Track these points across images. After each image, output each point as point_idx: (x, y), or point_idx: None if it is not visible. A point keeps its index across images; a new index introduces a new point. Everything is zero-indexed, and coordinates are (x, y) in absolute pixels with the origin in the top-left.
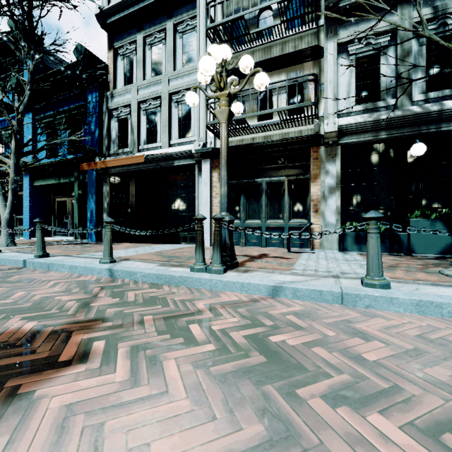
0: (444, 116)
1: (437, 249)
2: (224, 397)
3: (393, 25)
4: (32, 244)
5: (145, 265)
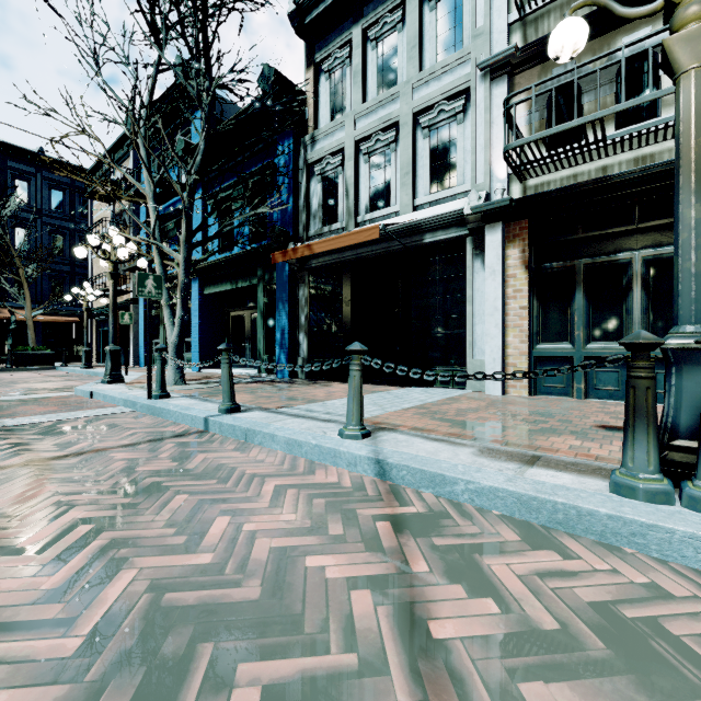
0: None
1: None
2: None
3: None
4: (205, 380)
5: (444, 450)
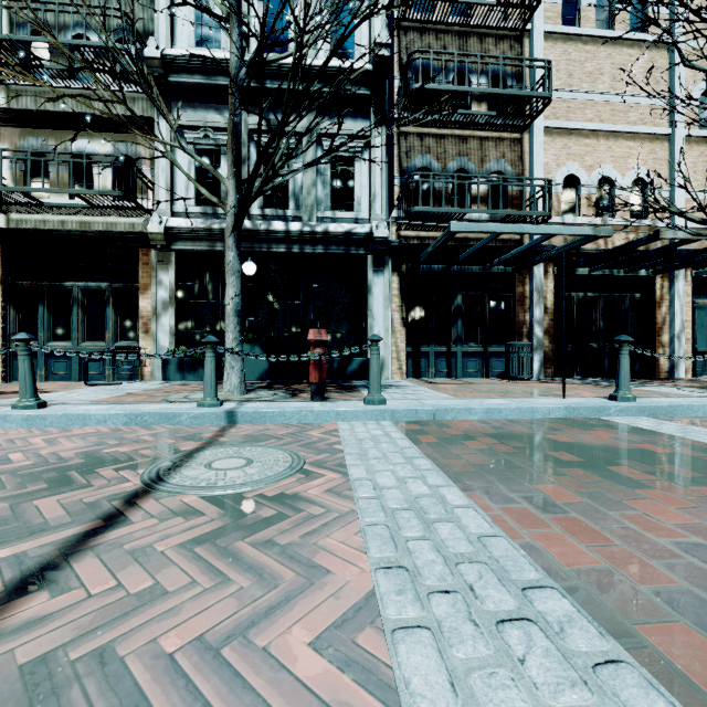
0: (272, 237)
1: (256, 375)
2: None
3: None
4: None
5: None
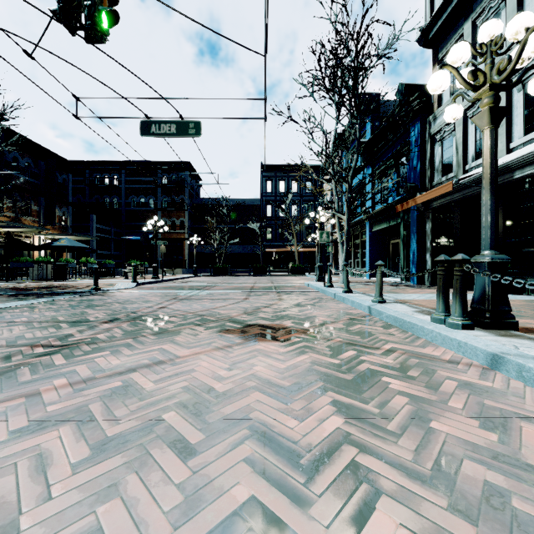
0: None
1: None
2: (298, 374)
3: None
4: (362, 283)
5: (403, 308)
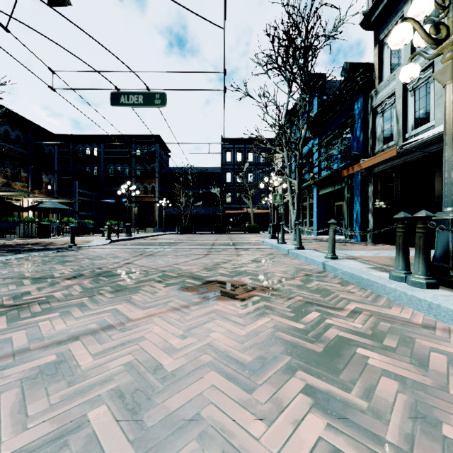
0: None
1: None
2: (260, 343)
3: None
4: (311, 240)
5: (356, 265)
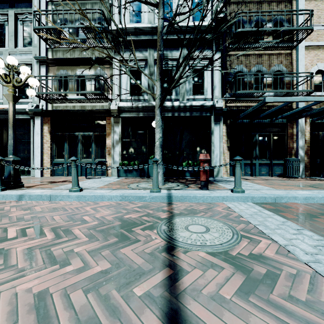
0: (165, 109)
1: None
2: None
3: (146, 57)
4: None
5: None
